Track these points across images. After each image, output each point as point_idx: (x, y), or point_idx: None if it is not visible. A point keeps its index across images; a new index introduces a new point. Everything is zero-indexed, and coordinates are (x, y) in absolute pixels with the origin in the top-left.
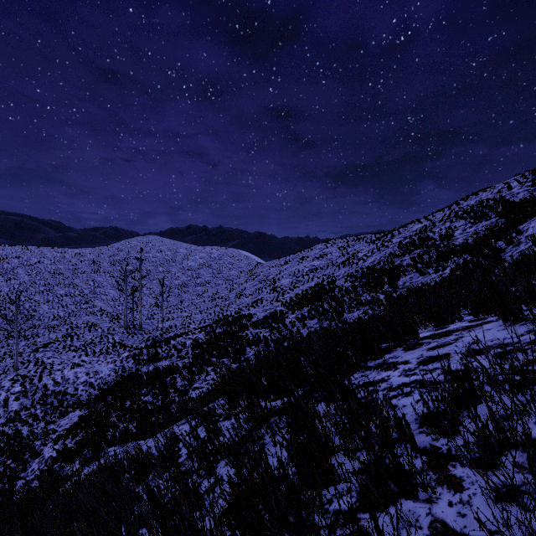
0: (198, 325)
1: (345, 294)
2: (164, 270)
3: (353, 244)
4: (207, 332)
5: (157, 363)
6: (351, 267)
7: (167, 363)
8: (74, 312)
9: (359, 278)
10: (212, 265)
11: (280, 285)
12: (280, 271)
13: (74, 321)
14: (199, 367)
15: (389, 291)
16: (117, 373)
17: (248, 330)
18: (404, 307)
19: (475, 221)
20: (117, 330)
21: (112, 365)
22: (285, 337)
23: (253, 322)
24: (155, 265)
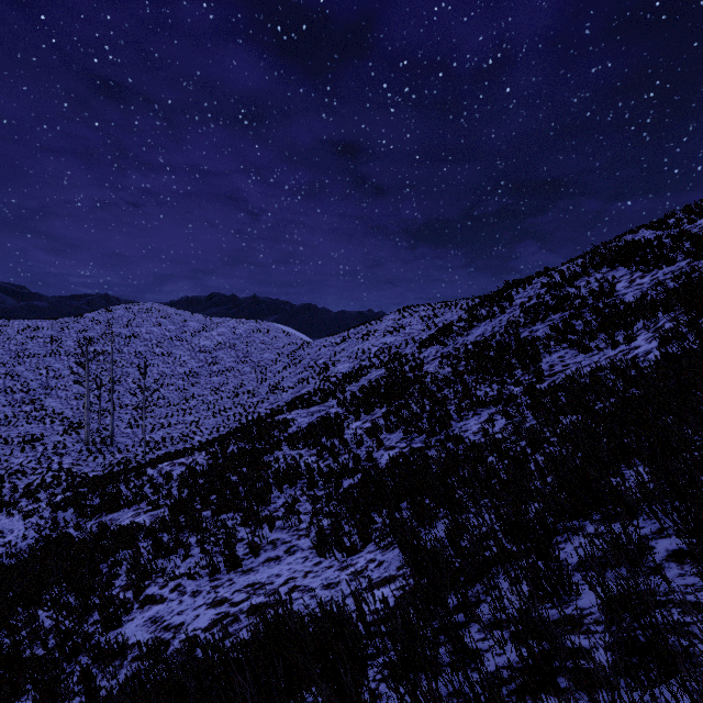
0: (208, 436)
1: (443, 386)
2: (163, 351)
3: (442, 313)
4: (212, 452)
5: (104, 520)
6: (446, 344)
7: (129, 517)
8: (9, 418)
9: (464, 360)
10: (236, 344)
11: (335, 372)
12: (336, 353)
13: (5, 432)
14: (173, 536)
15: (532, 381)
16: (41, 534)
17: (280, 450)
18: (696, 426)
19: (649, 267)
20: (71, 447)
21: (34, 517)
22: (344, 467)
23: (290, 433)
24: (149, 345)
